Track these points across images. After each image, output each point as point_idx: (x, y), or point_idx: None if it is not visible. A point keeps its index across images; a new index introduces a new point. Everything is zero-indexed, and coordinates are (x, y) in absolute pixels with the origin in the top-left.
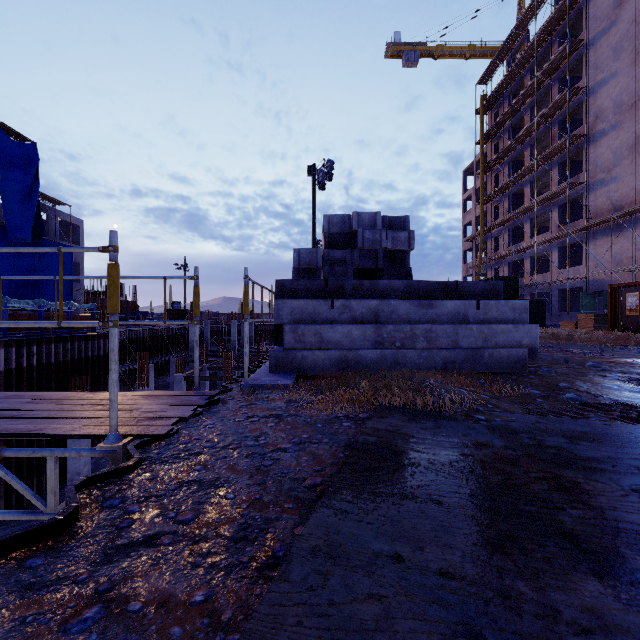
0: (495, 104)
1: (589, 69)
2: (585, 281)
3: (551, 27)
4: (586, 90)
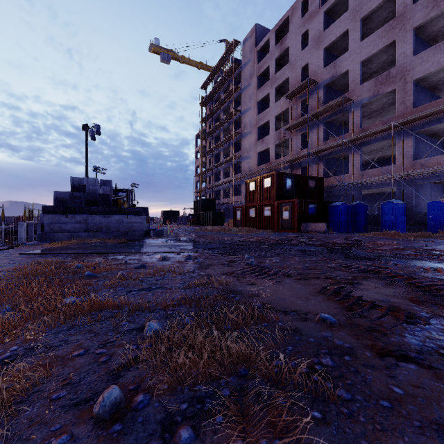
0: (209, 103)
1: (242, 102)
2: (241, 203)
3: (229, 74)
4: (241, 111)
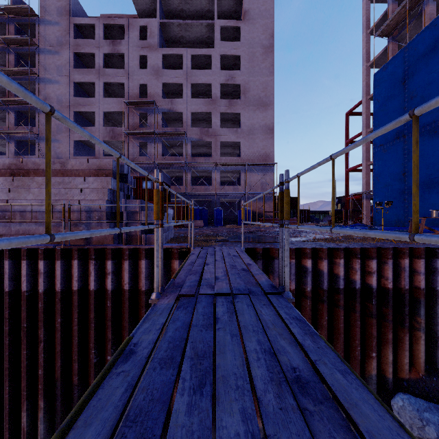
0: None
1: (41, 66)
2: None
3: (11, 12)
4: (39, 77)
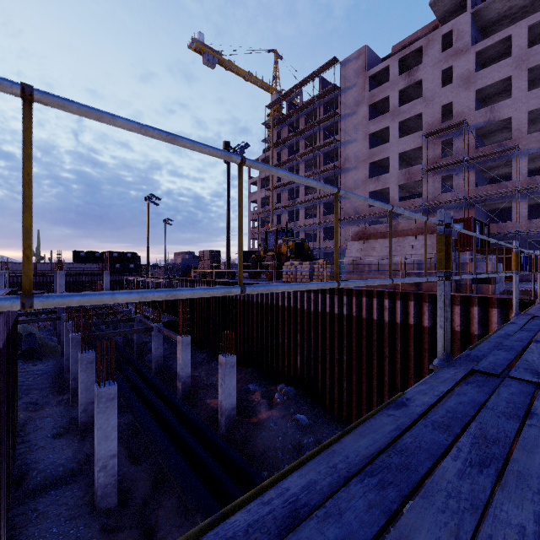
0: (278, 125)
1: (341, 131)
2: (340, 249)
3: (321, 96)
4: (340, 142)
